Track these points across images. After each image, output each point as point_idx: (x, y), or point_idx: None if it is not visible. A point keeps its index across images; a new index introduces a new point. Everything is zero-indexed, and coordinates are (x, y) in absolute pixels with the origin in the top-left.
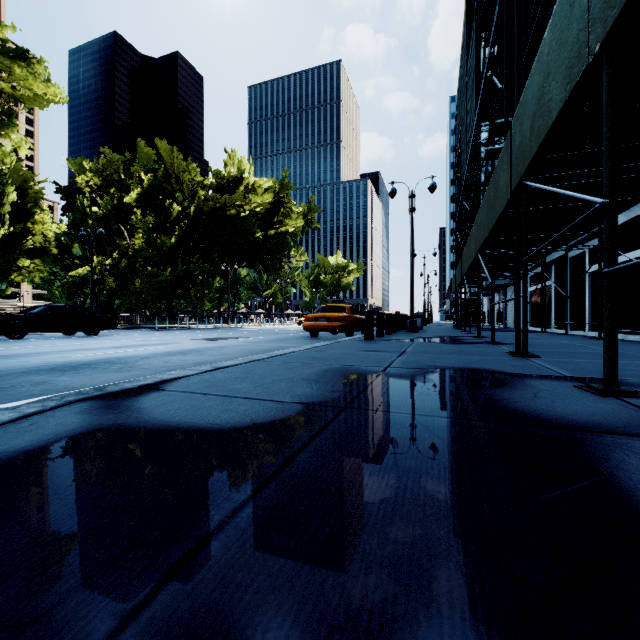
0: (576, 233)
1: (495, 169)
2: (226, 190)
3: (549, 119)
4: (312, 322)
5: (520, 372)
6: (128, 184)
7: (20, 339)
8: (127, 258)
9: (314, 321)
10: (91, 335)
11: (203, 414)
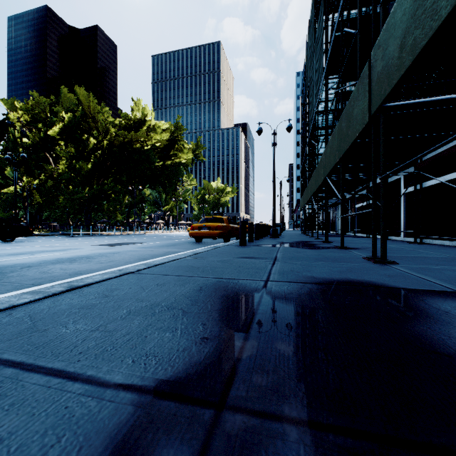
0: (398, 163)
1: (348, 103)
2: (133, 129)
3: (434, 22)
4: (197, 230)
5: (406, 286)
6: (53, 121)
7: None
8: (52, 179)
9: (198, 229)
10: (6, 241)
11: None
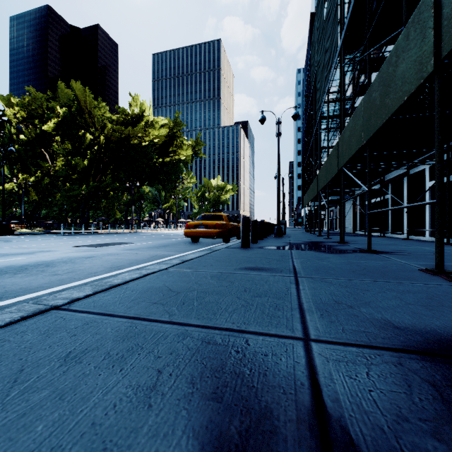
0: (427, 150)
1: (385, 62)
2: (130, 124)
3: None
4: (192, 229)
5: None
6: (50, 117)
7: None
8: (49, 177)
9: (194, 228)
10: None
11: None
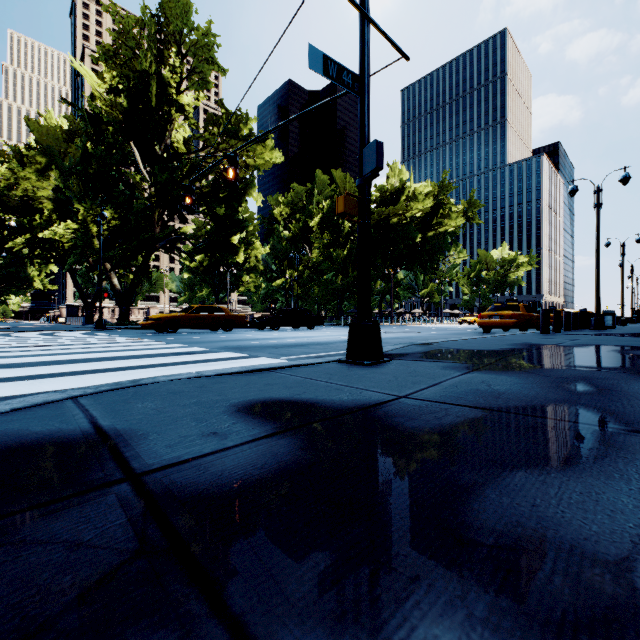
0: None
1: None
2: (389, 202)
3: None
4: (486, 319)
5: None
6: (309, 209)
7: (277, 330)
8: (308, 269)
9: (488, 318)
10: (310, 329)
11: (471, 348)
